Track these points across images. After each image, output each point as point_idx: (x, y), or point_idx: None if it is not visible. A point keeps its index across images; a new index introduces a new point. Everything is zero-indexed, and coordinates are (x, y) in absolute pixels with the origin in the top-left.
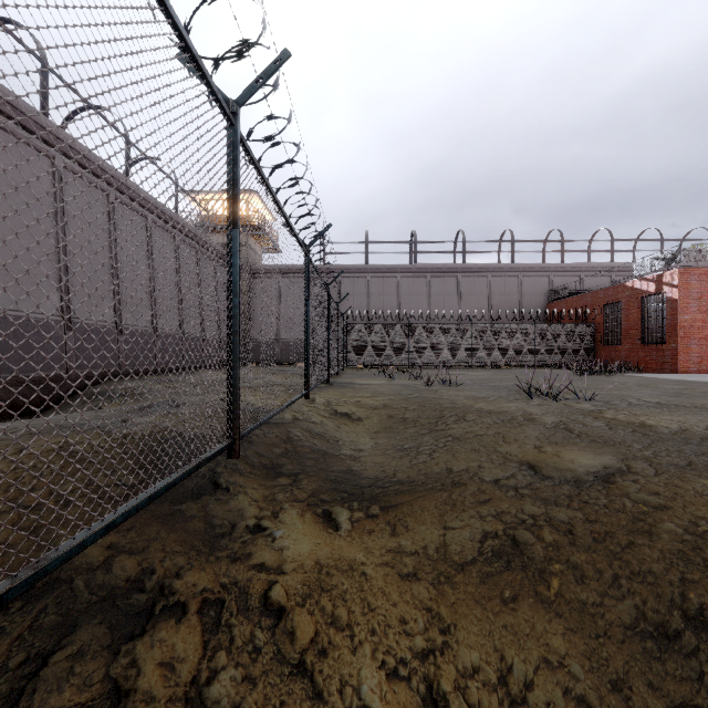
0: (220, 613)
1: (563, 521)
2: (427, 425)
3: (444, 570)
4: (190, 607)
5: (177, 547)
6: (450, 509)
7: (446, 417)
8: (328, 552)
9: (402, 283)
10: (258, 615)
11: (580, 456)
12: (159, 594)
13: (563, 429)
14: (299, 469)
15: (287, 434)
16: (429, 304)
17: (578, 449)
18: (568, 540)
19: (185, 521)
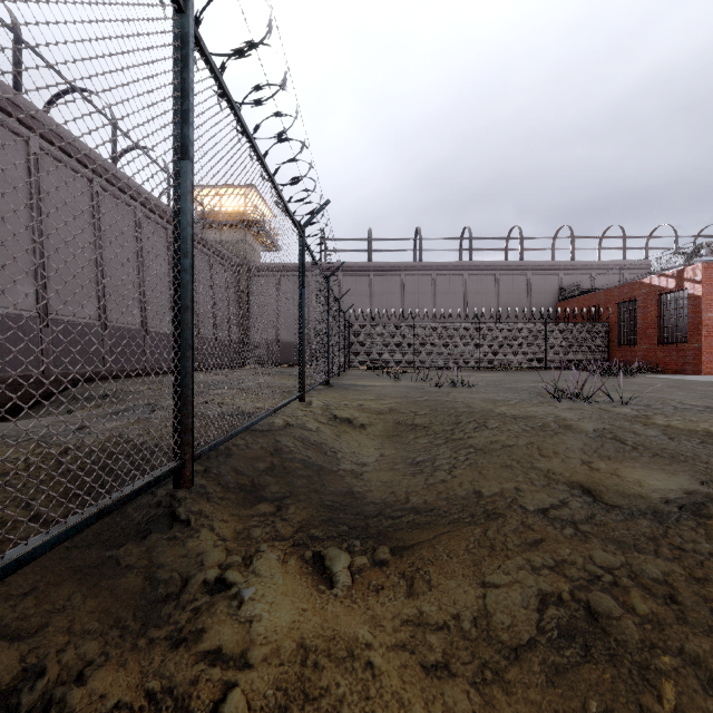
0: None
1: (657, 579)
2: (441, 433)
3: (489, 658)
4: None
5: (92, 623)
6: (488, 555)
7: (463, 424)
8: (316, 626)
9: (406, 282)
10: None
11: (647, 476)
12: None
13: (612, 440)
14: (286, 491)
15: (274, 444)
16: (434, 304)
17: (640, 467)
18: (672, 613)
19: (115, 576)
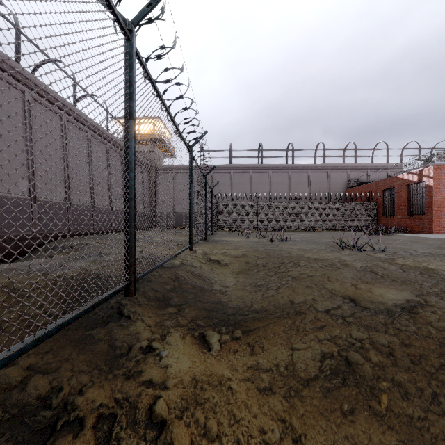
0: (112, 427)
1: (384, 345)
2: (273, 268)
3: (293, 385)
4: (87, 423)
5: (83, 366)
6: (295, 333)
7: (285, 263)
8: (202, 369)
9: (253, 176)
10: (143, 428)
11: (386, 292)
12: (63, 410)
13: (370, 272)
14: (182, 301)
15: (175, 275)
16: (270, 190)
17: (384, 287)
18: (390, 361)
19: (93, 344)
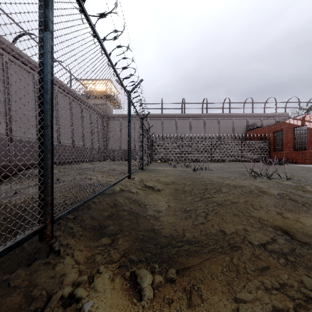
0: None
1: None
2: (198, 194)
3: None
4: None
5: None
6: (236, 277)
7: (209, 189)
8: None
9: (178, 122)
10: None
11: None
12: None
13: (289, 200)
14: (117, 230)
15: (113, 202)
16: (191, 132)
17: (311, 217)
18: None
19: (4, 296)
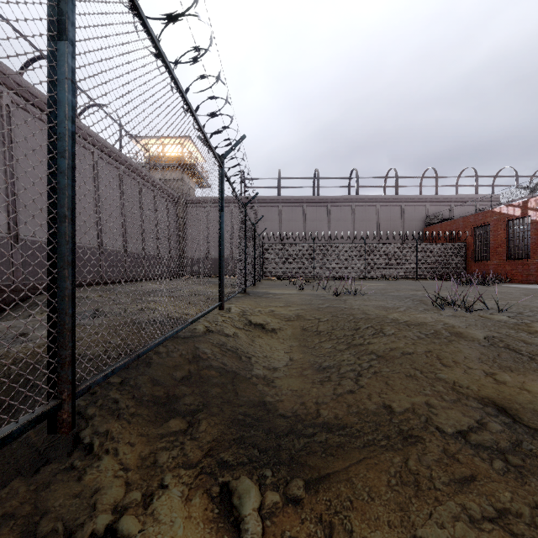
0: None
1: None
2: (343, 338)
3: None
4: None
5: None
6: (414, 496)
7: (362, 330)
8: None
9: (307, 211)
10: None
11: None
12: None
13: (506, 349)
14: (199, 404)
15: (193, 352)
16: (329, 228)
17: None
18: None
19: None
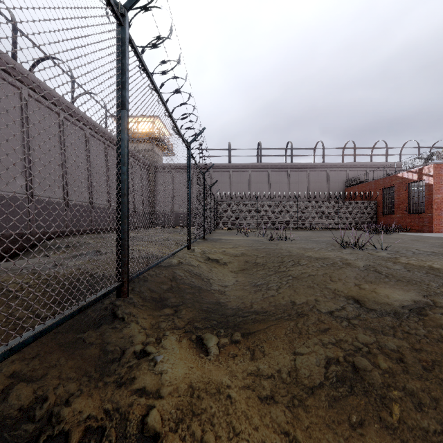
0: (100, 442)
1: (393, 350)
2: (273, 268)
3: (296, 393)
4: (72, 437)
5: (72, 373)
6: (298, 337)
7: (286, 262)
8: (199, 376)
9: (252, 175)
10: None
11: (392, 292)
12: (46, 423)
13: (373, 271)
14: (180, 302)
15: (172, 274)
16: (269, 189)
17: (389, 287)
18: (401, 368)
19: (83, 348)
